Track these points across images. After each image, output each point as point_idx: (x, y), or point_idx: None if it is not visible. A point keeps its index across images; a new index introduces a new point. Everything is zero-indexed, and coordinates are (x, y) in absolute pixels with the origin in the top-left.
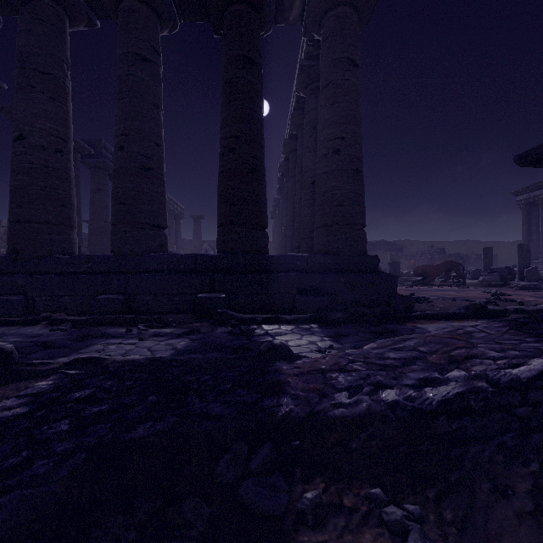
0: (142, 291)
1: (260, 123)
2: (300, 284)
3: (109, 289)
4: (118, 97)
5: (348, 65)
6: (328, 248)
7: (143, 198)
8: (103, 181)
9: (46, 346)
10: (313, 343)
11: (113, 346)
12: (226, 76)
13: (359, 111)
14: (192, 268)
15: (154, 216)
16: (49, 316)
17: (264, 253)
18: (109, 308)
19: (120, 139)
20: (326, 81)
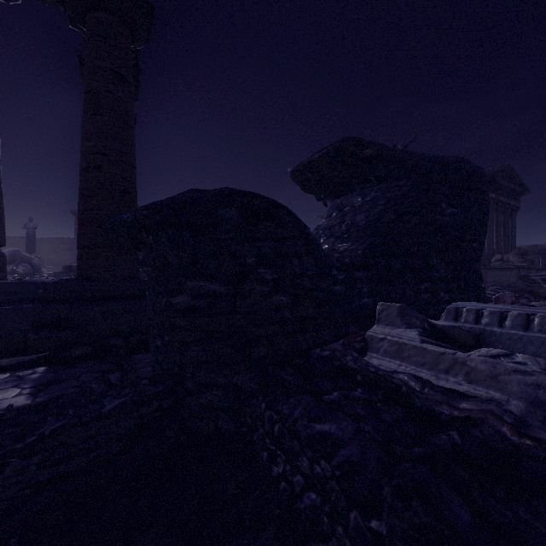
0: None
1: None
2: (39, 317)
3: None
4: None
5: (113, 78)
6: (88, 272)
7: None
8: None
9: None
10: None
11: None
12: None
13: (128, 129)
14: None
15: None
16: None
17: None
18: None
19: None
20: (88, 87)
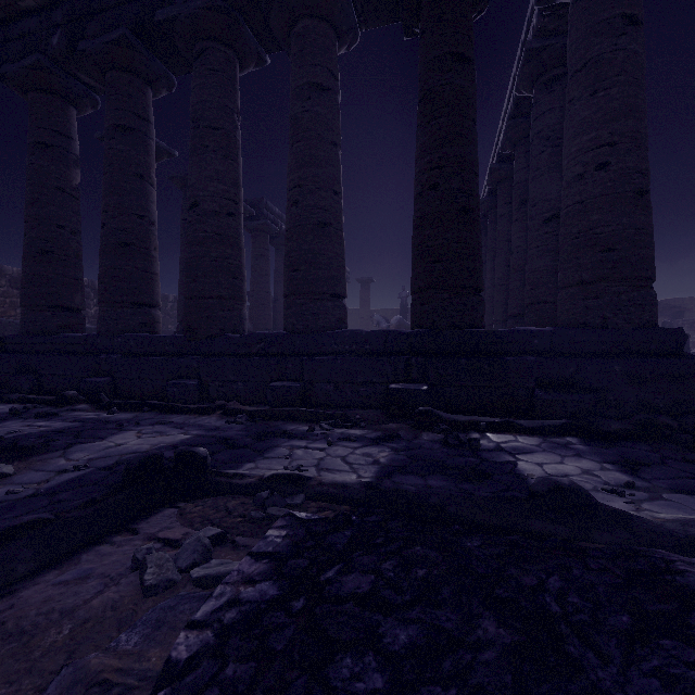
0: (320, 378)
1: (474, 143)
2: (542, 374)
3: (284, 375)
4: (291, 141)
5: (623, 26)
6: (587, 318)
7: (320, 261)
8: (264, 245)
9: (228, 444)
10: (589, 473)
11: (299, 451)
12: (425, 87)
13: (643, 96)
14: (380, 349)
15: (333, 284)
16: (223, 405)
17: (479, 327)
18: (284, 398)
19: (294, 192)
20: (581, 61)
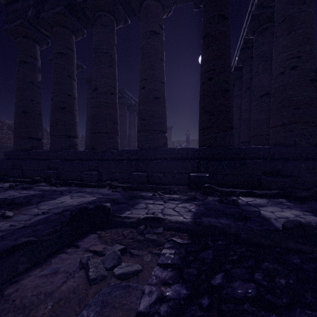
0: (156, 170)
1: (229, 58)
2: (265, 168)
3: (138, 169)
4: (141, 58)
5: (304, 0)
6: (286, 141)
7: (155, 115)
8: (124, 110)
9: (115, 202)
10: (299, 216)
11: (151, 205)
12: (206, 31)
13: (314, 33)
14: (184, 157)
15: (161, 126)
16: (110, 183)
17: (232, 146)
18: (139, 180)
19: (143, 82)
20: (282, 17)
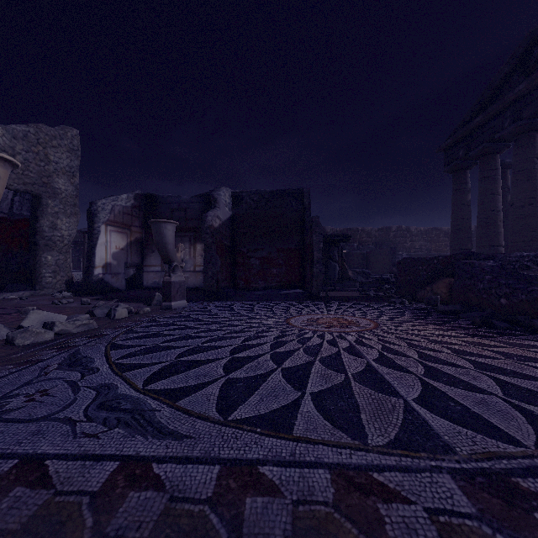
0: None
1: None
2: None
3: None
4: None
5: None
6: None
7: None
8: None
9: None
10: None
11: None
12: None
13: None
14: None
15: None
16: None
17: None
18: None
19: None
20: None
